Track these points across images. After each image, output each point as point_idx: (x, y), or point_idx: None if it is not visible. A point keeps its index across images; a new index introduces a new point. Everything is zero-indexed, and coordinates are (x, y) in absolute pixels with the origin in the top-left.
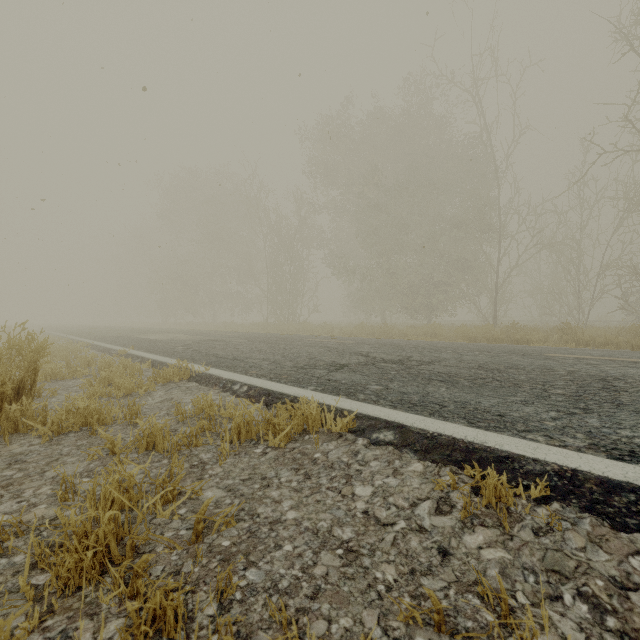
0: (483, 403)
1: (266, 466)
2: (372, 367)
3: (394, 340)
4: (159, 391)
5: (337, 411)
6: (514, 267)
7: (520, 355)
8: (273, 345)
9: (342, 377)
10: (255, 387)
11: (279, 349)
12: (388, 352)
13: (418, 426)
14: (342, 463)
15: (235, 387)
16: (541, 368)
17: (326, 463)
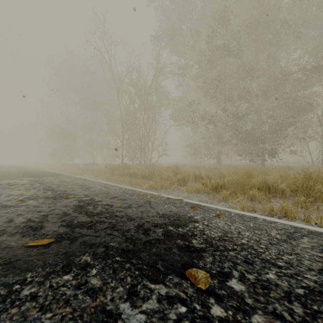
0: None
1: None
2: None
3: None
4: None
5: None
6: None
7: None
8: None
9: None
10: None
11: None
12: None
13: None
14: None
15: None
16: None
17: None
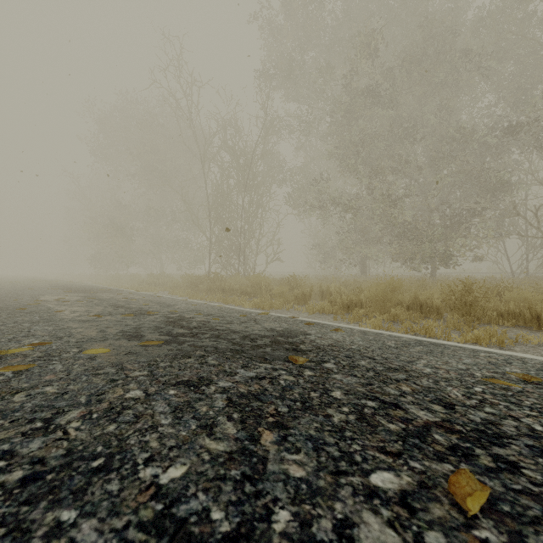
0: None
1: None
2: None
3: None
4: None
5: None
6: None
7: None
8: None
9: None
10: None
11: None
12: None
13: None
14: None
15: None
16: None
17: None
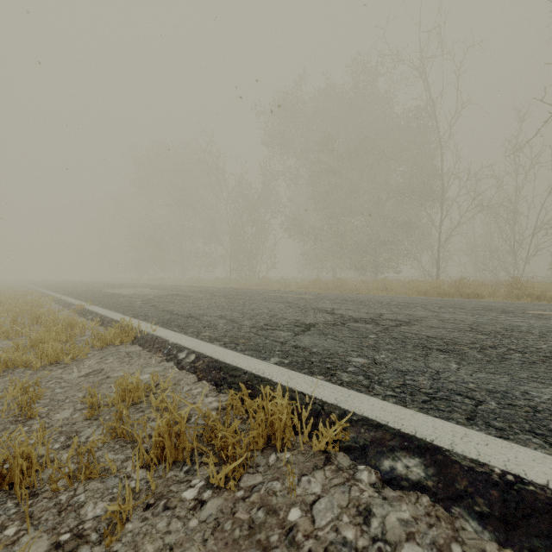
0: (535, 395)
1: (196, 551)
2: (343, 328)
3: (352, 295)
4: (92, 358)
5: (315, 405)
6: (455, 227)
7: (502, 313)
8: (232, 300)
9: (311, 343)
10: (204, 357)
11: (238, 305)
12: (354, 308)
13: (465, 452)
14: (344, 549)
15: (181, 355)
16: (551, 331)
17: (313, 549)
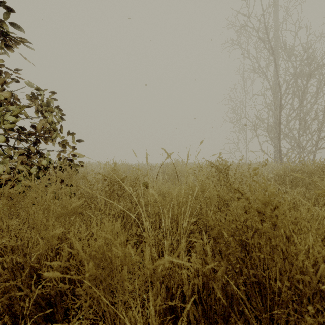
0: None
1: None
2: None
3: None
4: None
5: None
6: None
7: None
8: None
9: None
10: None
11: None
12: None
13: None
14: None
15: None
16: None
17: None
